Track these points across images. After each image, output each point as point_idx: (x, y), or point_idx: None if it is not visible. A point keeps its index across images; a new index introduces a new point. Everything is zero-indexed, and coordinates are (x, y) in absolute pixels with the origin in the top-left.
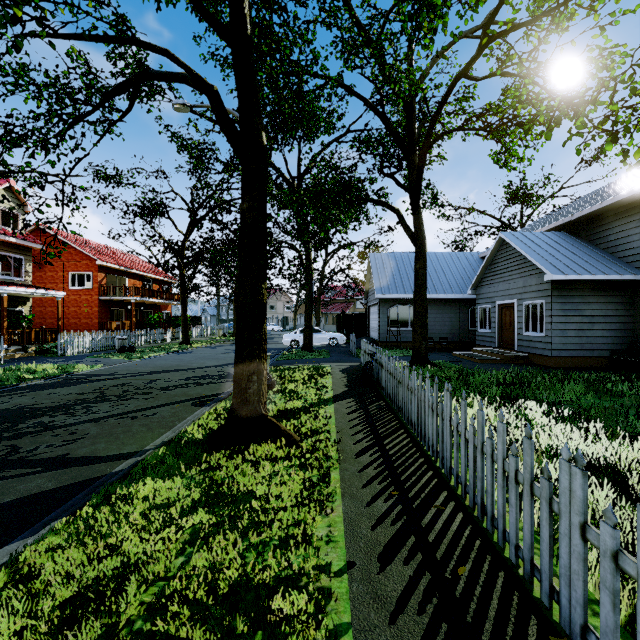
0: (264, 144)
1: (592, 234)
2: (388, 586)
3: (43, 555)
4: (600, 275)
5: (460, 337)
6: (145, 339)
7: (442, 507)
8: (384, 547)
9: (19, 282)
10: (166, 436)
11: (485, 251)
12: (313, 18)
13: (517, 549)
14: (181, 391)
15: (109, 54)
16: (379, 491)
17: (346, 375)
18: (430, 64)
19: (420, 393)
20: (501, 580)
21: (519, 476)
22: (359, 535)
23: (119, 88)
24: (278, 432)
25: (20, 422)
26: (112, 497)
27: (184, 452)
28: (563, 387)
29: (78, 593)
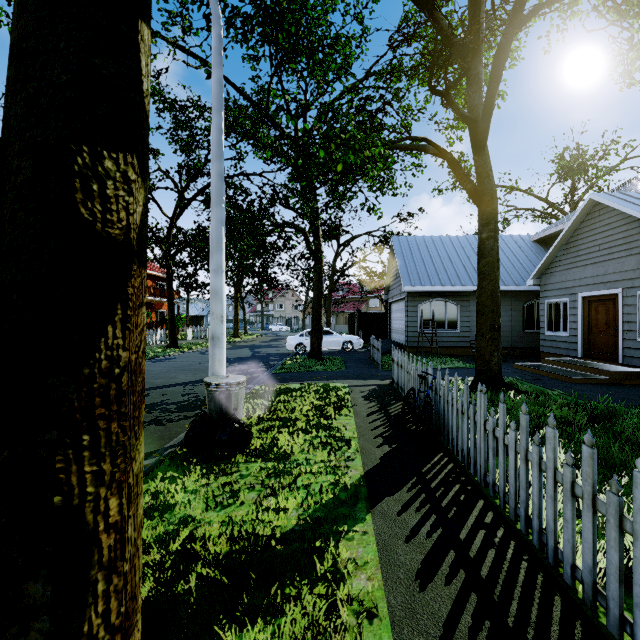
0: None
1: None
2: None
3: None
4: None
5: (512, 341)
6: None
7: None
8: None
9: None
10: None
11: (540, 232)
12: None
13: None
14: None
15: None
16: None
17: (376, 407)
18: None
19: None
20: None
21: None
22: None
23: None
24: None
25: None
26: None
27: None
28: None
29: None
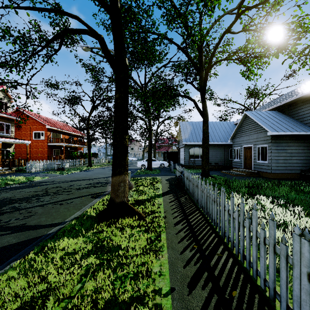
0: (127, 64)
1: (291, 112)
2: (194, 303)
3: (4, 283)
4: (295, 132)
5: (224, 163)
6: (70, 164)
7: (221, 254)
8: (190, 278)
9: (8, 136)
10: (77, 214)
11: (237, 121)
12: (152, 3)
13: (265, 281)
14: (86, 190)
15: (51, 23)
16: (187, 245)
17: (168, 182)
18: (210, 27)
19: (207, 192)
20: (257, 299)
21: (266, 241)
22: (177, 271)
23: (54, 38)
24: (134, 212)
25: (3, 206)
26: (45, 248)
27: (85, 223)
28: (278, 188)
29: (20, 307)
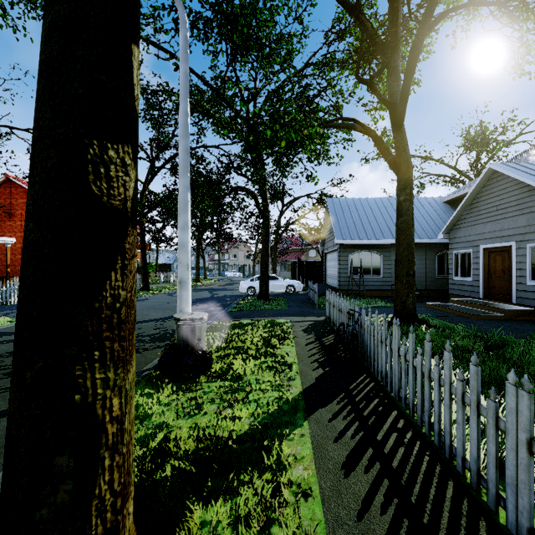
0: None
1: None
2: None
3: None
4: None
5: (426, 285)
6: None
7: None
8: None
9: None
10: None
11: (450, 195)
12: None
13: None
14: None
15: None
16: None
17: (313, 339)
18: None
19: None
20: None
21: None
22: None
23: None
24: None
25: None
26: None
27: None
28: None
29: None
